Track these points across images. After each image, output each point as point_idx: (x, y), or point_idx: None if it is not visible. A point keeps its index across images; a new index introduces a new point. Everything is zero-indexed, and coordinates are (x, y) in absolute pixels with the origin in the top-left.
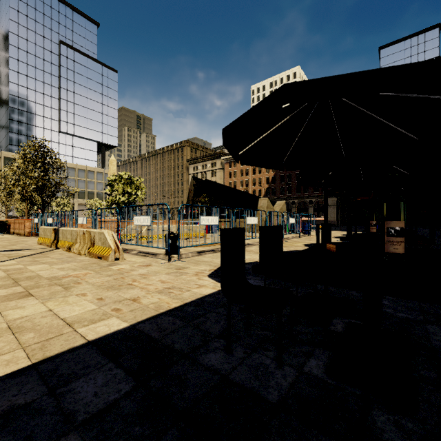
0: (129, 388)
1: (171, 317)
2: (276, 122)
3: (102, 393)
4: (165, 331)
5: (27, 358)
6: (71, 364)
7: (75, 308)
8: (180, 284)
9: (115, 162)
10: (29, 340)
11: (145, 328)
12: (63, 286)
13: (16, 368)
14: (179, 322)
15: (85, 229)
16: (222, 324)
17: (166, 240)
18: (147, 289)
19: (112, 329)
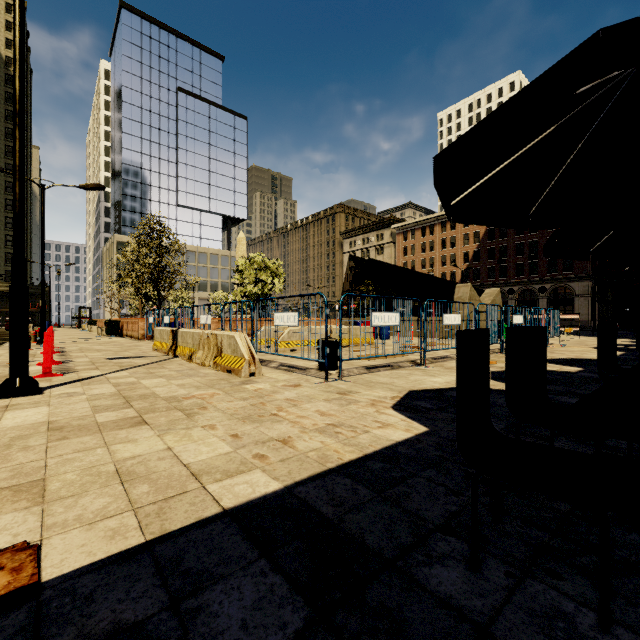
0: (299, 622)
1: (348, 478)
2: (529, 140)
3: (254, 625)
4: (343, 506)
5: (139, 530)
6: (201, 551)
7: (202, 448)
8: (351, 419)
9: (244, 240)
10: (143, 496)
11: (308, 495)
12: (185, 411)
13: (124, 547)
14: (363, 489)
15: (210, 331)
16: (443, 504)
17: (319, 349)
18: (301, 425)
19: (257, 490)
